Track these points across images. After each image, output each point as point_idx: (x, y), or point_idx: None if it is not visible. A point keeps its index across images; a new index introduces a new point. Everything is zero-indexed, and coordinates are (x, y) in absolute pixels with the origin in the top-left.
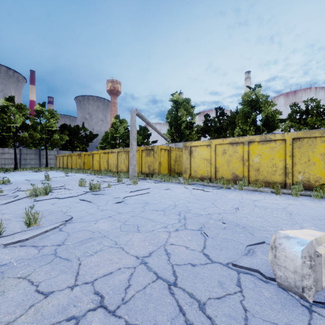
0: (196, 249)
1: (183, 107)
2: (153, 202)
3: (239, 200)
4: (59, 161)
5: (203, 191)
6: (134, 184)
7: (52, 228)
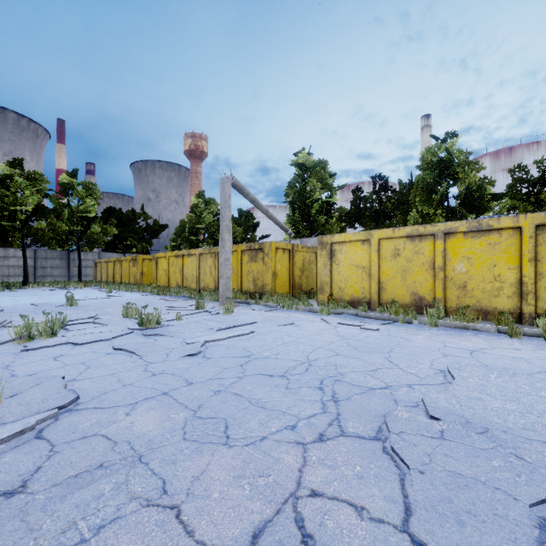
0: (386, 519)
1: (314, 175)
2: (262, 355)
3: (441, 351)
4: (100, 271)
5: (361, 328)
6: (227, 313)
7: (13, 435)
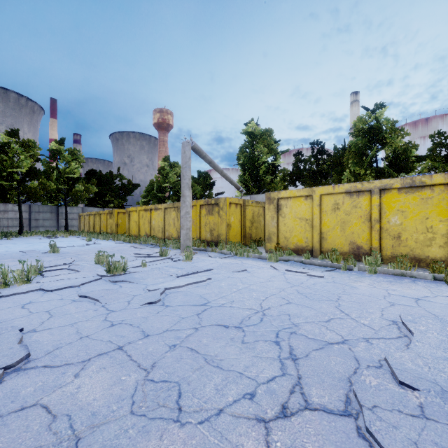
0: None
1: (261, 142)
2: (217, 303)
3: (387, 299)
4: (83, 222)
5: (307, 275)
6: (187, 260)
7: None
